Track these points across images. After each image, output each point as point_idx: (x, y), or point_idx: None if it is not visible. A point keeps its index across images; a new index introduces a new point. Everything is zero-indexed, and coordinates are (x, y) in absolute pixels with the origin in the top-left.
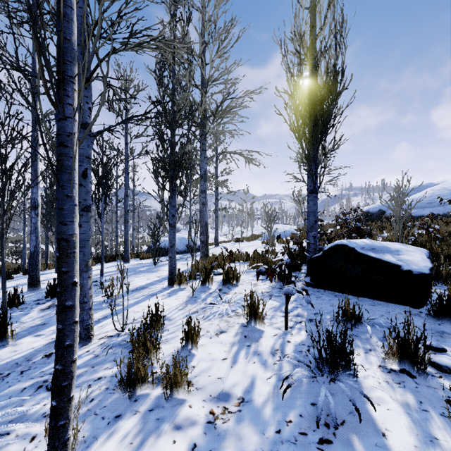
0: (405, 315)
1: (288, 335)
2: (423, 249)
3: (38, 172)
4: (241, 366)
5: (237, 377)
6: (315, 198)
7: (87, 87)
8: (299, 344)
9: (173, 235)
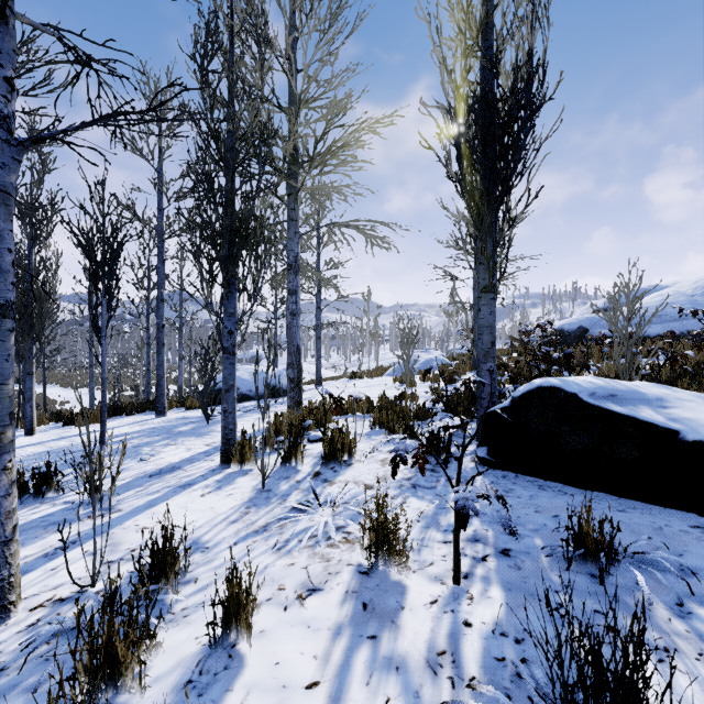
0: (697, 536)
1: (463, 603)
2: None
3: None
4: None
5: None
6: (492, 301)
7: None
8: (492, 632)
9: (231, 369)
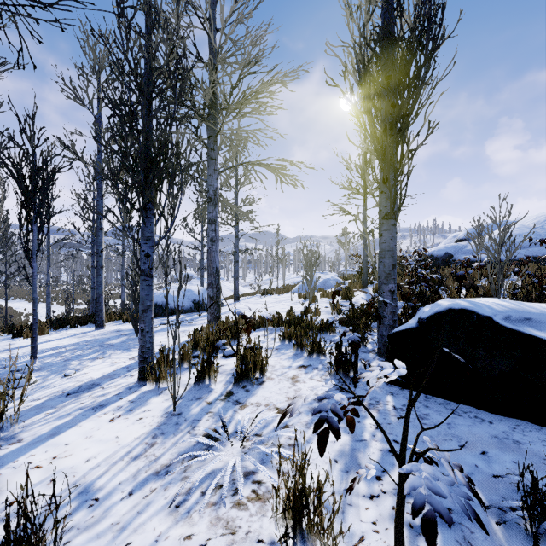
0: None
1: None
2: None
3: None
4: None
5: None
6: (393, 227)
7: None
8: None
9: (148, 291)
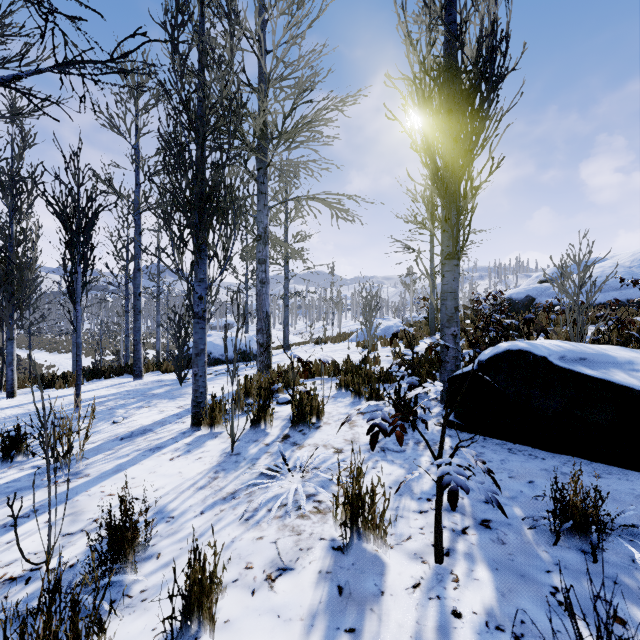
0: None
1: (449, 586)
2: None
3: None
4: None
5: None
6: (456, 267)
7: None
8: (486, 625)
9: (201, 334)
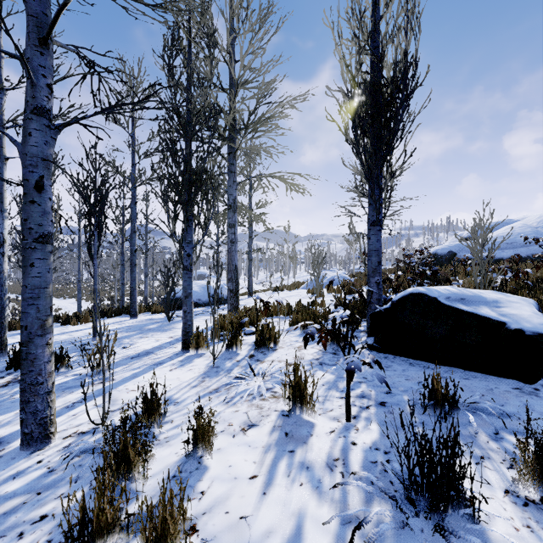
0: (516, 394)
1: (352, 432)
2: (530, 300)
3: (4, 195)
4: (279, 491)
5: (272, 515)
6: (378, 232)
7: (43, 51)
8: (370, 448)
9: (189, 282)
